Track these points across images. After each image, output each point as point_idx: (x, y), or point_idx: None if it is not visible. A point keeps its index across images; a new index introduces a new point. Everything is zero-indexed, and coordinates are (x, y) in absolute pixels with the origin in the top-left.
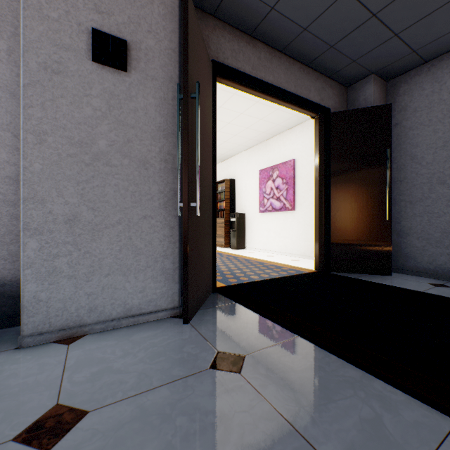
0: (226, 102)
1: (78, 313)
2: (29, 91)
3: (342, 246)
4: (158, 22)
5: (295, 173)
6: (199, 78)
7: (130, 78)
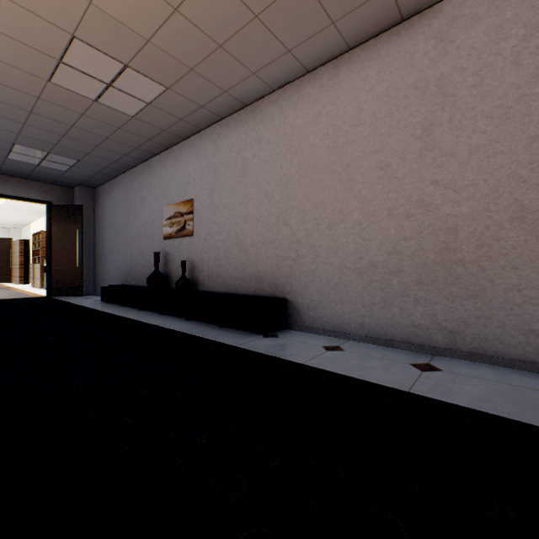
0: None
1: None
2: None
3: (59, 281)
4: None
5: None
6: None
7: None
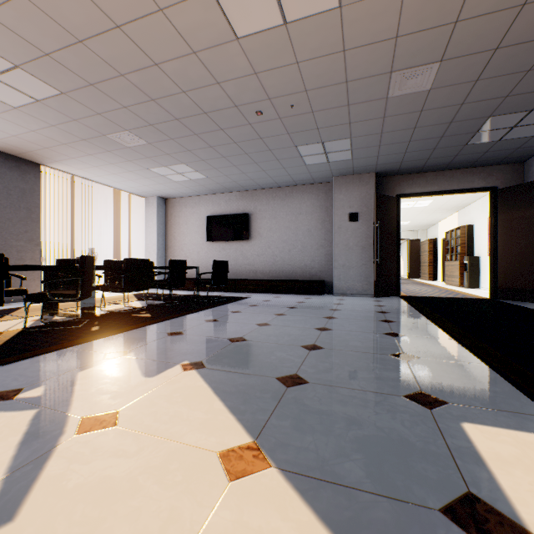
0: None
1: (345, 290)
2: (334, 235)
3: (506, 281)
4: (367, 201)
5: None
6: (383, 214)
7: (358, 223)
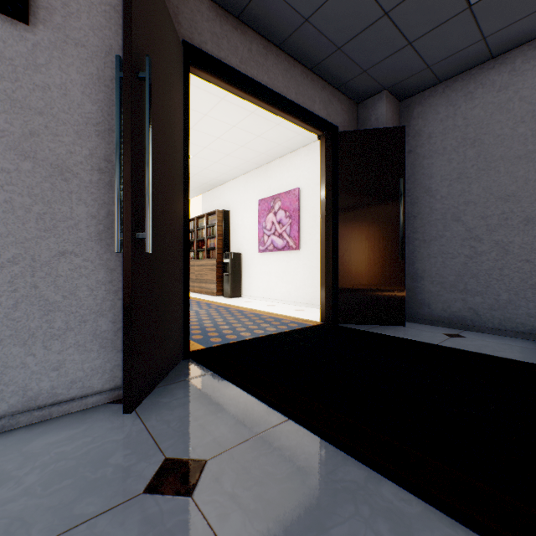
0: (212, 109)
1: None
2: None
3: (352, 292)
4: None
5: (300, 205)
6: (156, 56)
7: (35, 35)
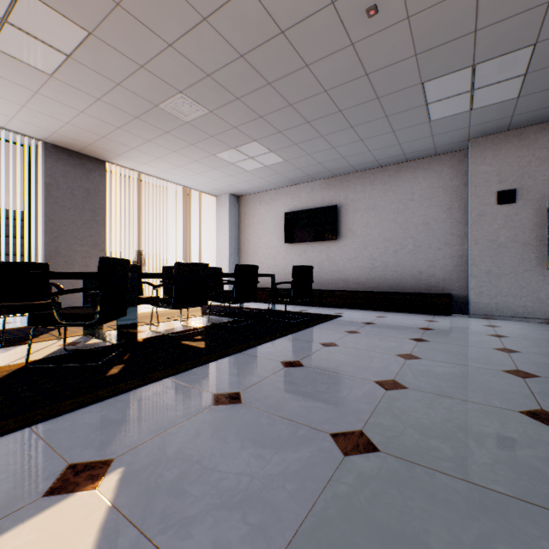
0: None
1: (490, 310)
2: (471, 226)
3: None
4: (534, 170)
5: None
6: None
7: (516, 205)
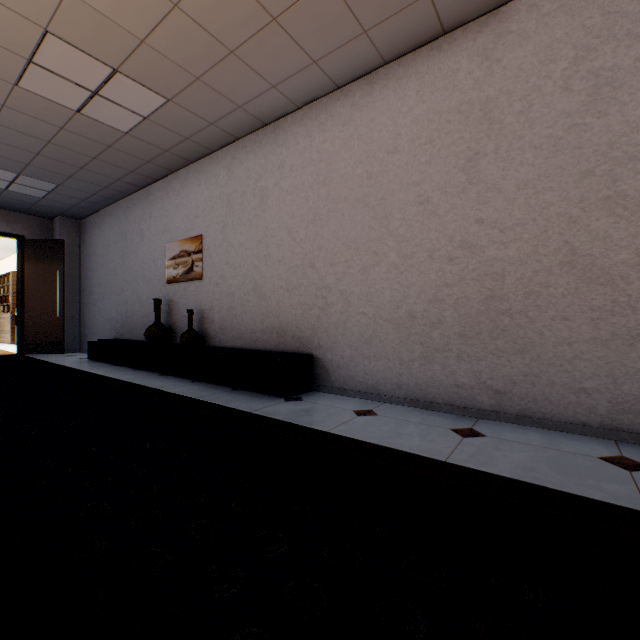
0: None
1: None
2: None
3: (34, 335)
4: None
5: None
6: None
7: None
